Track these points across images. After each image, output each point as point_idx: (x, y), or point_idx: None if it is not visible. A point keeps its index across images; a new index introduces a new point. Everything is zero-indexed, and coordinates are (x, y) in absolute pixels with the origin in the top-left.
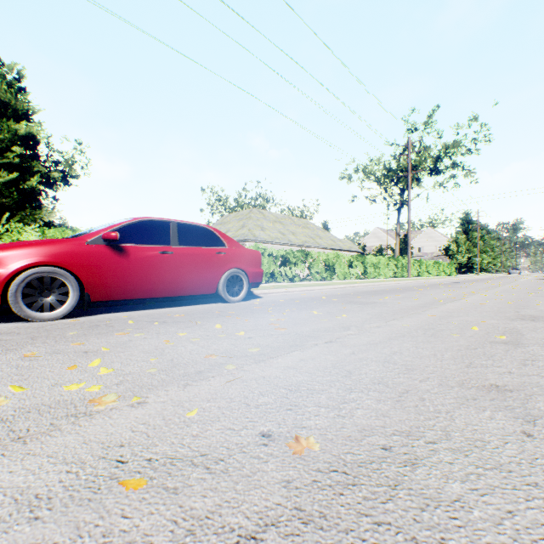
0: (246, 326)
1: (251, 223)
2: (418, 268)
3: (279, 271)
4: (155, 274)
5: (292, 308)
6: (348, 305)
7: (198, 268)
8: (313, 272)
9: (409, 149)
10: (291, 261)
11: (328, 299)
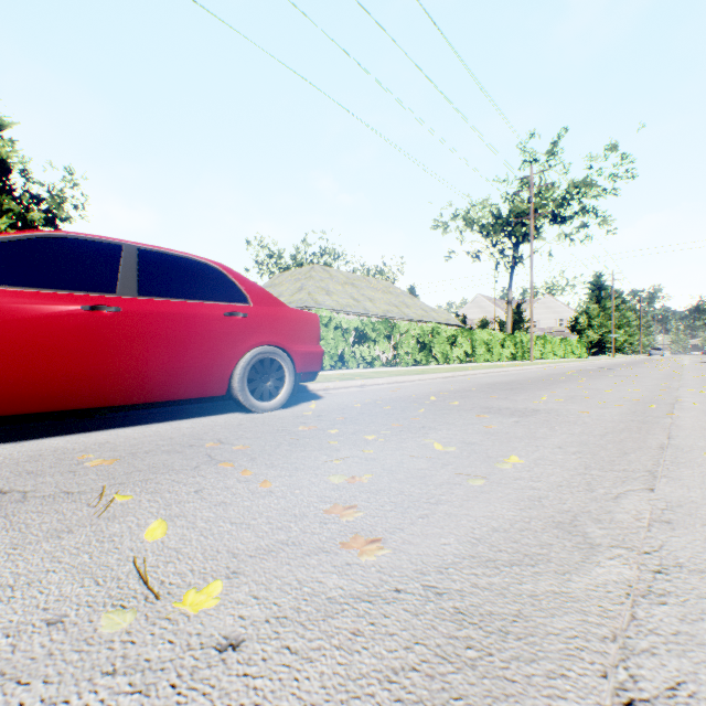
0: (249, 525)
1: (312, 284)
2: (541, 347)
3: (351, 352)
4: (70, 358)
5: (382, 431)
6: (491, 419)
7: (183, 343)
8: (401, 353)
9: (531, 182)
10: (369, 336)
11: (442, 402)
